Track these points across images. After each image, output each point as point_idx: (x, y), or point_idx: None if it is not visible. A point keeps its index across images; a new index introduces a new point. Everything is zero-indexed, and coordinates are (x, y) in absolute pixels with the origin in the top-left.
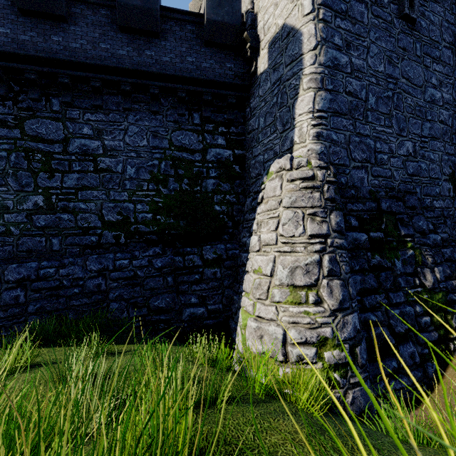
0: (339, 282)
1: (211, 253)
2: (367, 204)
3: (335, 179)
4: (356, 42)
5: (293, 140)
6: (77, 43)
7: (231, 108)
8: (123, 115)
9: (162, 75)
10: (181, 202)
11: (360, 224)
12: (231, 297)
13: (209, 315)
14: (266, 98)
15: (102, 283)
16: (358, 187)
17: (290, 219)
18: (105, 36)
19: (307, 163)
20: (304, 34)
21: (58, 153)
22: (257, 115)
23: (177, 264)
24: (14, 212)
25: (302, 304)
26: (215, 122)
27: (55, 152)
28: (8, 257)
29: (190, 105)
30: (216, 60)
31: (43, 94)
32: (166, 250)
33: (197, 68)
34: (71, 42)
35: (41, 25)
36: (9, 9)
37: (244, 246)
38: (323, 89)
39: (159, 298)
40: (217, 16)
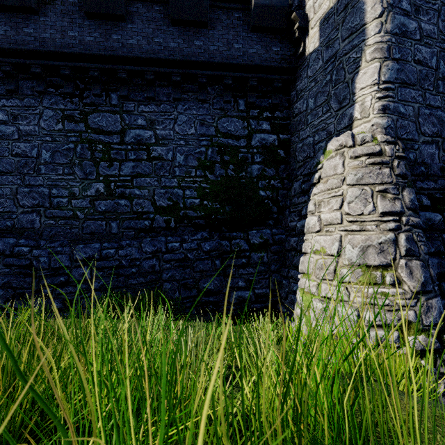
0: (419, 263)
1: (257, 237)
2: (439, 182)
3: (405, 154)
4: (426, 5)
5: (352, 116)
6: (133, 39)
7: (276, 92)
8: (173, 105)
9: (210, 64)
10: (226, 188)
11: (432, 203)
12: (279, 282)
13: (256, 299)
14: (316, 78)
15: (156, 264)
16: (427, 164)
17: (357, 196)
18: (158, 31)
19: (372, 138)
20: (367, 2)
21: (116, 143)
22: (305, 96)
23: (224, 248)
24: (80, 198)
25: (377, 285)
26: (260, 108)
27: (114, 143)
28: (75, 239)
29: (235, 92)
30: (262, 44)
31: (104, 90)
32: (213, 234)
33: (244, 54)
34: (128, 39)
35: (103, 26)
36: (77, 14)
37: (292, 231)
38: (389, 58)
39: (208, 280)
40: (265, 0)
